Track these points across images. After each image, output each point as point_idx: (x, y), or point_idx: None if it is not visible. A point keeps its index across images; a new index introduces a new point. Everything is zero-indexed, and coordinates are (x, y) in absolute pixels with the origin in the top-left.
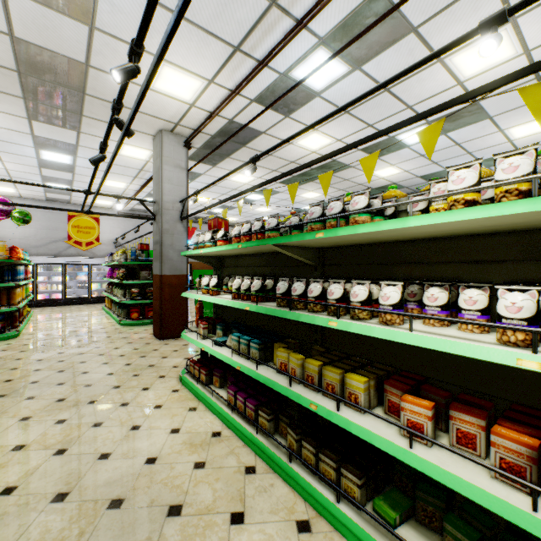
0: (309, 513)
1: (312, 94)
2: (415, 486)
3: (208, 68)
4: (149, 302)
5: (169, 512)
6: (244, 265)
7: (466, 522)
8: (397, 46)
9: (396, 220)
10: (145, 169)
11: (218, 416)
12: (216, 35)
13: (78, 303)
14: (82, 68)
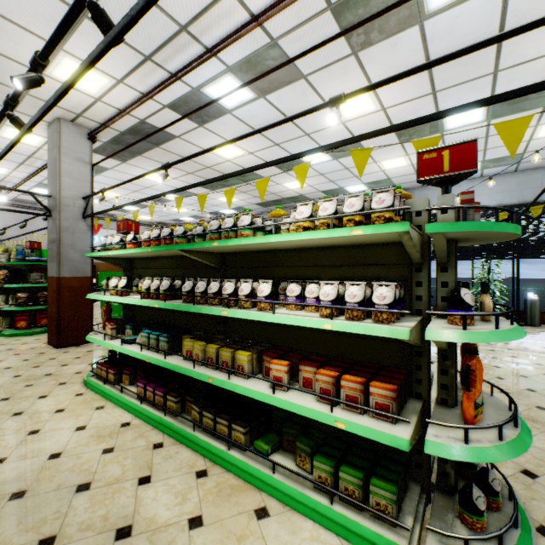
0: (207, 464)
1: (224, 110)
2: (282, 425)
3: (117, 69)
4: (41, 308)
5: (78, 490)
6: (155, 266)
7: (309, 438)
8: (293, 86)
9: (264, 236)
10: (36, 156)
11: (128, 409)
12: (126, 42)
13: None
14: None
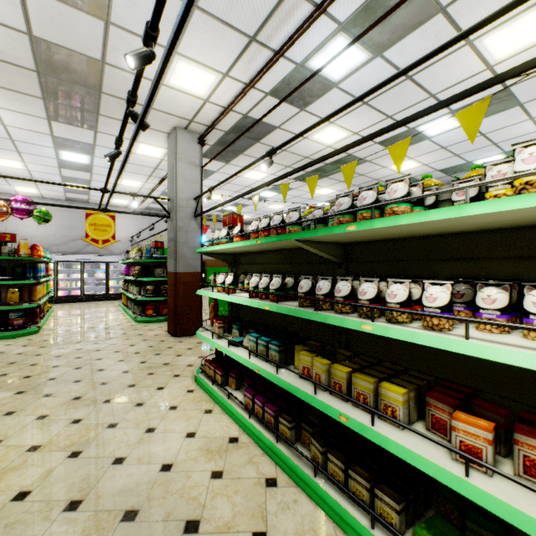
0: None
1: (329, 85)
2: (465, 516)
3: (223, 61)
4: (163, 299)
5: (186, 528)
6: (261, 262)
7: None
8: (423, 29)
9: (448, 208)
10: (160, 167)
11: (235, 420)
12: (232, 25)
13: (96, 300)
14: (98, 66)
